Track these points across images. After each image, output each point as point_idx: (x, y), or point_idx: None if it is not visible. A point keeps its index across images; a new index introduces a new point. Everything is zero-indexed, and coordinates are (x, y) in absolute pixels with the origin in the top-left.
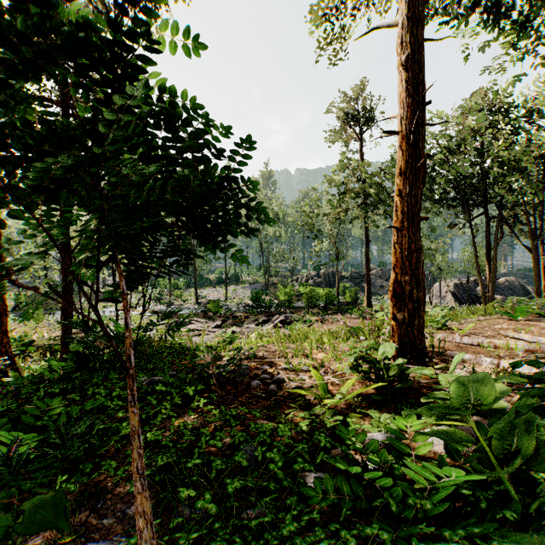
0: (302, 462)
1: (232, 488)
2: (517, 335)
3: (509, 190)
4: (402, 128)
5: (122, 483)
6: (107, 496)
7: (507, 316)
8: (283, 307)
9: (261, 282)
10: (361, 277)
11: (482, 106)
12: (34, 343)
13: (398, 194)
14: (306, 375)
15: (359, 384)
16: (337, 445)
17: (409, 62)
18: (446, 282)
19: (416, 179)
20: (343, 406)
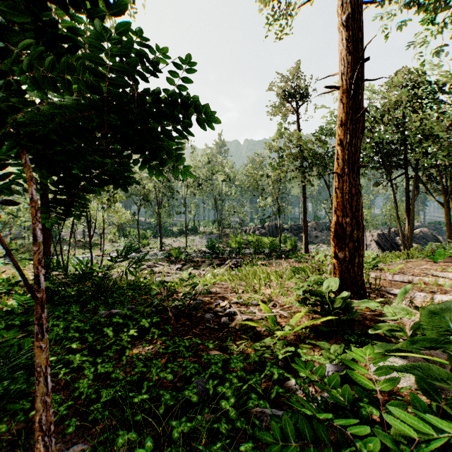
0: (257, 399)
1: (178, 432)
2: (441, 273)
3: (426, 153)
4: (343, 83)
5: (66, 418)
6: None
7: (427, 259)
8: (234, 254)
9: (216, 233)
10: (299, 228)
11: (402, 82)
12: (20, 283)
13: (340, 143)
14: (255, 308)
15: (306, 316)
16: (290, 377)
17: (350, 21)
18: (371, 232)
19: (356, 129)
20: (292, 337)
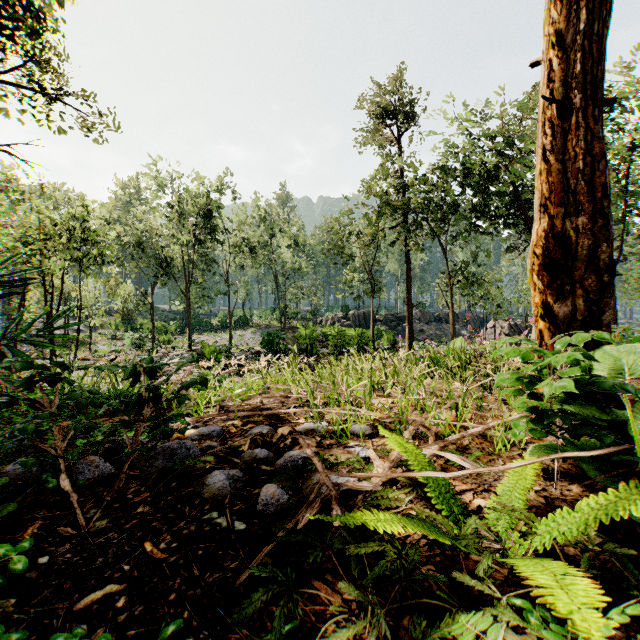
0: None
1: None
2: None
3: None
4: None
5: None
6: None
7: None
8: (303, 354)
9: (276, 325)
10: (397, 319)
11: None
12: None
13: (557, 43)
14: (364, 445)
15: None
16: None
17: None
18: (499, 322)
19: None
20: None
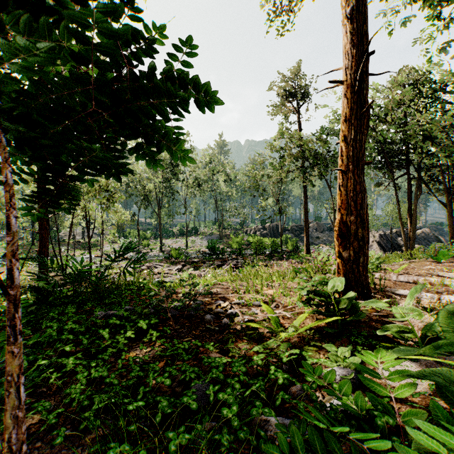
0: (261, 407)
1: (175, 444)
2: (446, 274)
3: (428, 153)
4: (347, 77)
5: (57, 427)
6: (36, 444)
7: (430, 259)
8: (234, 254)
9: (216, 233)
10: (300, 229)
11: (404, 81)
12: None
13: (344, 140)
14: (257, 309)
15: (310, 317)
16: (295, 381)
17: (354, 14)
18: (372, 233)
19: (361, 124)
20: (296, 339)
